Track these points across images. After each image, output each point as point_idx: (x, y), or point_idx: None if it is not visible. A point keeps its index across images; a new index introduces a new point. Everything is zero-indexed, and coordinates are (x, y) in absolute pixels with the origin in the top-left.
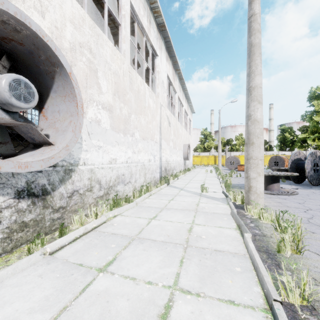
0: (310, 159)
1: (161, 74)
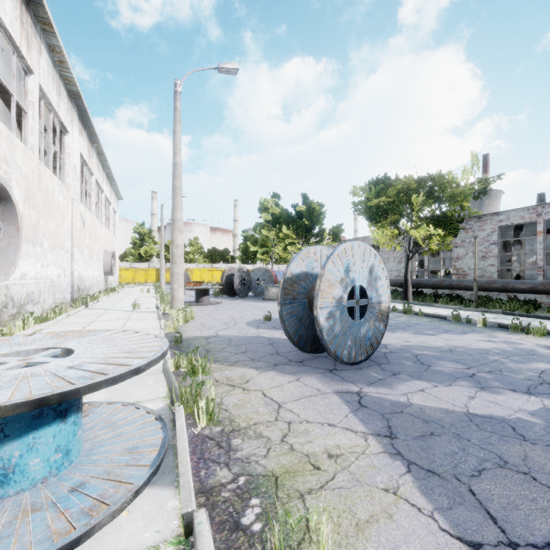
0: (239, 274)
1: (73, 156)
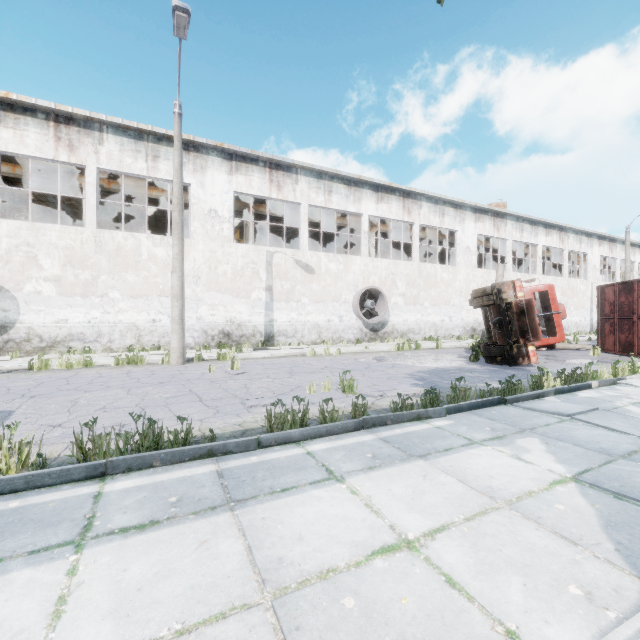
0: None
1: (592, 262)
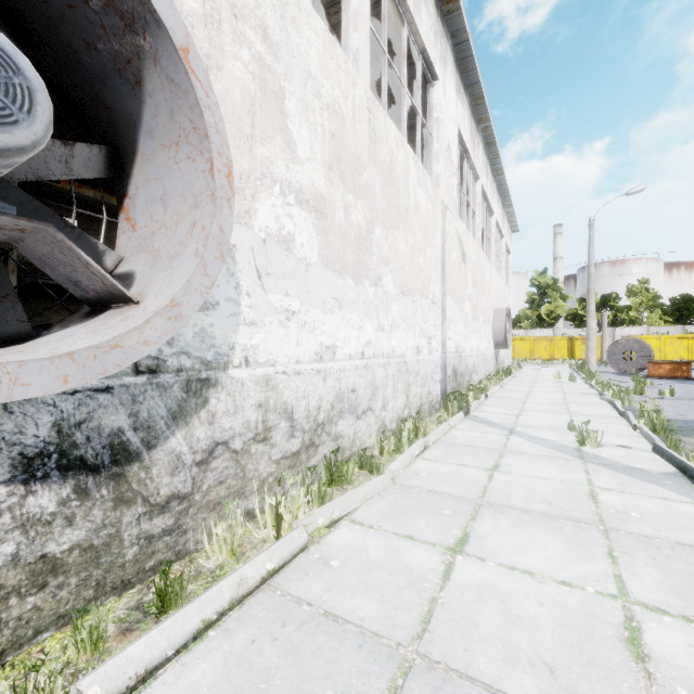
0: None
1: (445, 127)
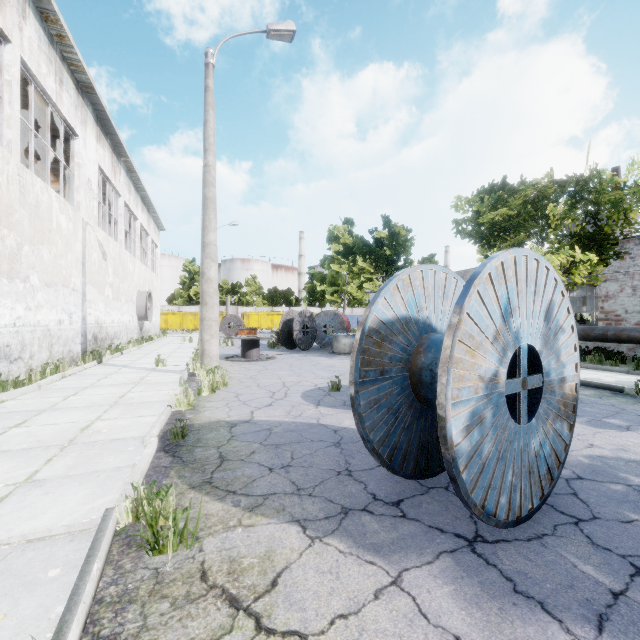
0: (299, 319)
1: (86, 167)
